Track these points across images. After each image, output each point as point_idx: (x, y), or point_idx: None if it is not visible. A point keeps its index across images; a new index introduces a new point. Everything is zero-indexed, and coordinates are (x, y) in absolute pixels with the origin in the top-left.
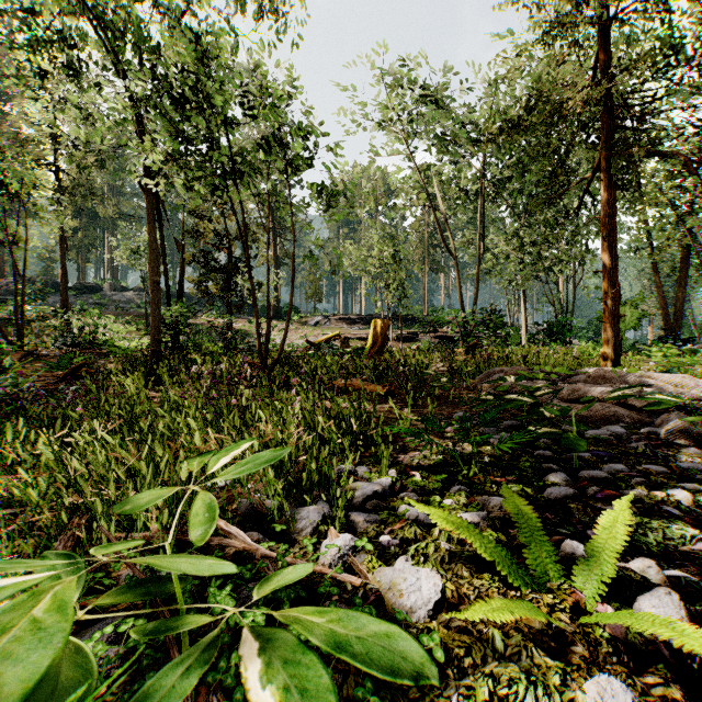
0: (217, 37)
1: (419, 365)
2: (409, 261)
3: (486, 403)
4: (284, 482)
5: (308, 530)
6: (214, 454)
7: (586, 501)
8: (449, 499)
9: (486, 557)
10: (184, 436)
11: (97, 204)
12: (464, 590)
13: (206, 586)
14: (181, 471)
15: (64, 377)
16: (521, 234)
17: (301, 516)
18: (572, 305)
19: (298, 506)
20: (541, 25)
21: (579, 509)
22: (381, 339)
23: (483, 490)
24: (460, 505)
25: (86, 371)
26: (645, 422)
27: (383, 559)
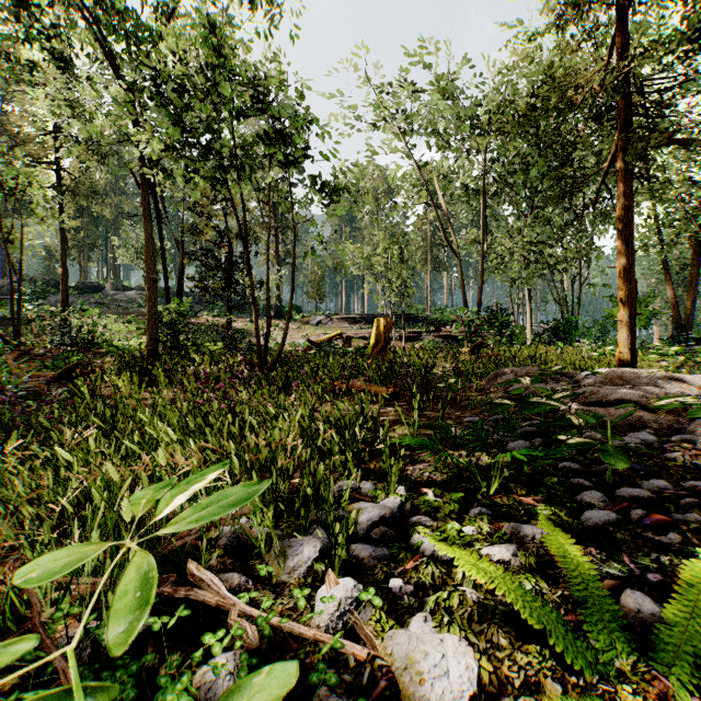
0: (213, 22)
1: (423, 365)
2: (412, 259)
3: (500, 407)
4: (276, 503)
5: (301, 570)
6: (173, 487)
7: (633, 529)
8: (469, 526)
9: (533, 625)
10: (166, 446)
11: (97, 203)
12: (505, 671)
13: (165, 657)
14: (128, 510)
15: (57, 378)
16: (527, 231)
17: (293, 550)
18: (577, 304)
19: (291, 534)
20: (553, 8)
21: (628, 541)
22: (384, 338)
23: (508, 514)
24: (483, 533)
25: (80, 371)
26: (674, 428)
27: (394, 615)
